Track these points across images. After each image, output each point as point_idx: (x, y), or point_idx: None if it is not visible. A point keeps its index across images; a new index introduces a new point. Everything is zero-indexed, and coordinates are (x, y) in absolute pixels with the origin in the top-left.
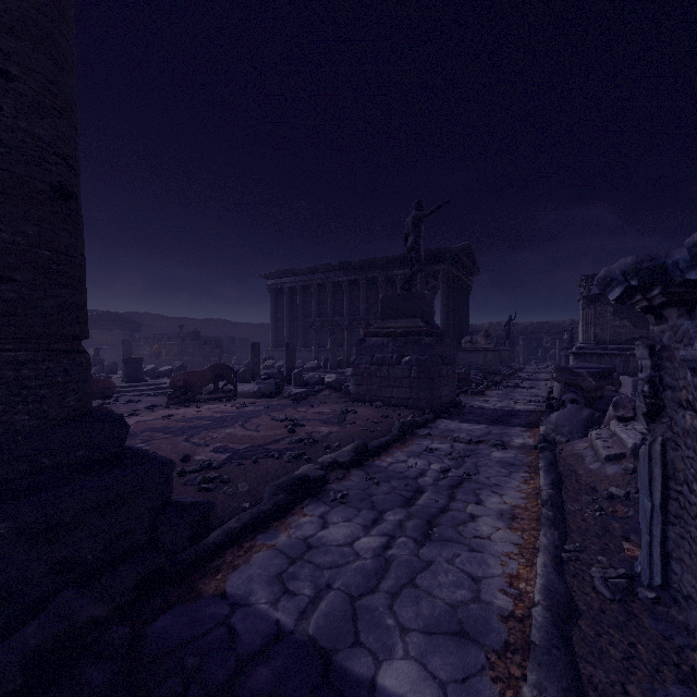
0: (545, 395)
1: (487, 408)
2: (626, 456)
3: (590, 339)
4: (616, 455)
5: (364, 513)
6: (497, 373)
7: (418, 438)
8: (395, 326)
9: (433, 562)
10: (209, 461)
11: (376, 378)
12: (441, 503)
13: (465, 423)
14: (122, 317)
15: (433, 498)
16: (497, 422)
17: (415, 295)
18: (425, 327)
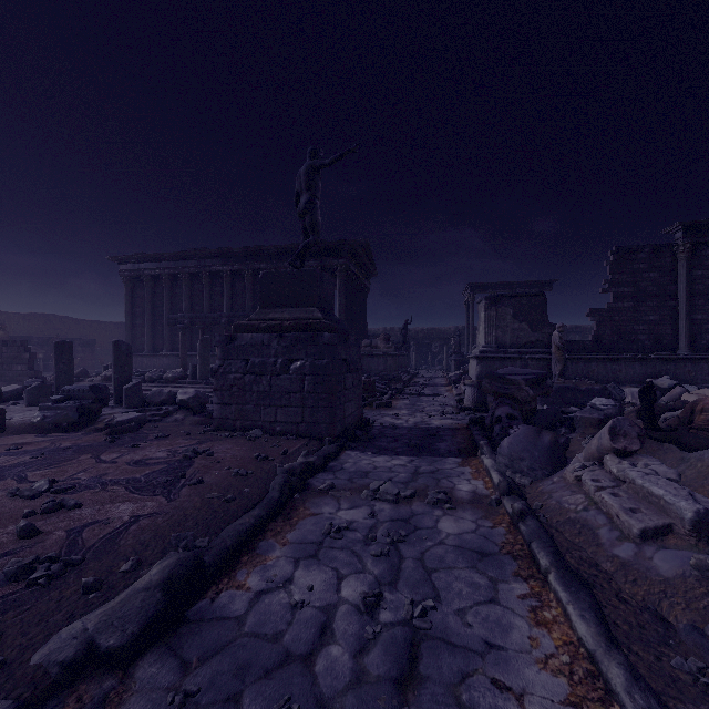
0: (454, 404)
1: (400, 427)
2: (674, 531)
3: (492, 342)
4: (658, 529)
5: None
6: (397, 379)
7: (315, 497)
8: (282, 317)
9: None
10: None
11: (251, 394)
12: None
13: (380, 454)
14: None
15: None
16: (420, 449)
17: (310, 274)
18: (323, 319)
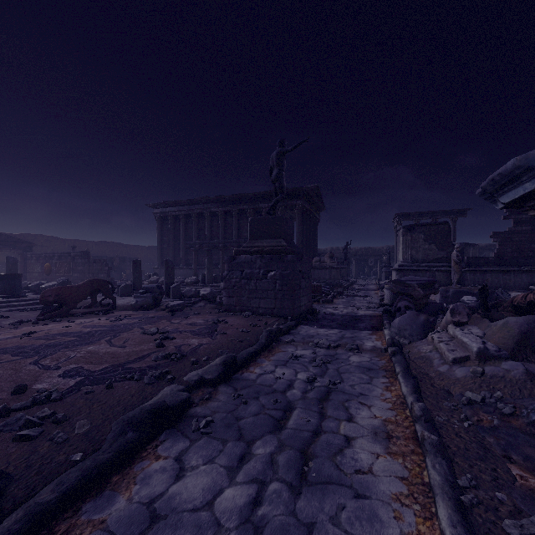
0: (377, 302)
1: (337, 314)
2: (470, 359)
3: (408, 258)
4: (462, 358)
5: (229, 447)
6: (339, 285)
7: (283, 345)
8: (262, 245)
9: (315, 524)
10: (49, 391)
11: (245, 290)
12: (313, 424)
13: (322, 328)
14: (13, 237)
15: (304, 417)
16: (347, 326)
17: (279, 219)
18: (287, 246)
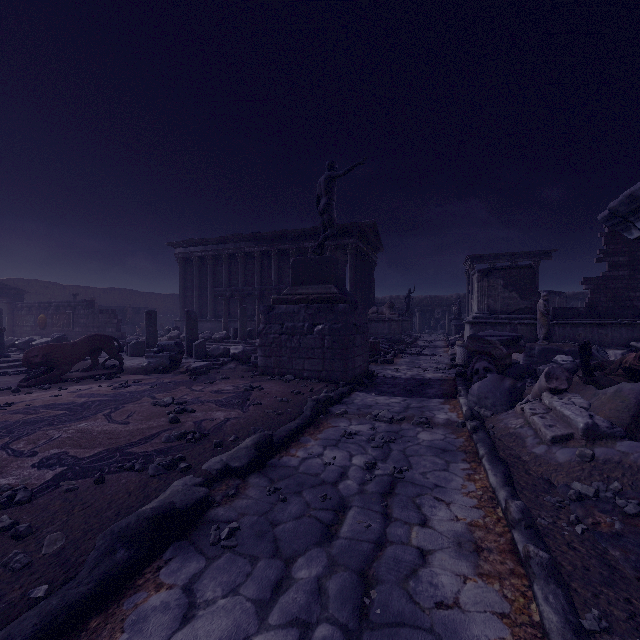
0: (448, 362)
1: (399, 378)
2: (574, 437)
3: (484, 309)
4: (563, 436)
5: (261, 568)
6: (400, 341)
7: (334, 418)
8: (307, 292)
9: None
10: (14, 489)
11: (286, 349)
12: (375, 530)
13: (381, 395)
14: None
15: (363, 520)
16: (412, 393)
17: (328, 259)
18: (338, 293)
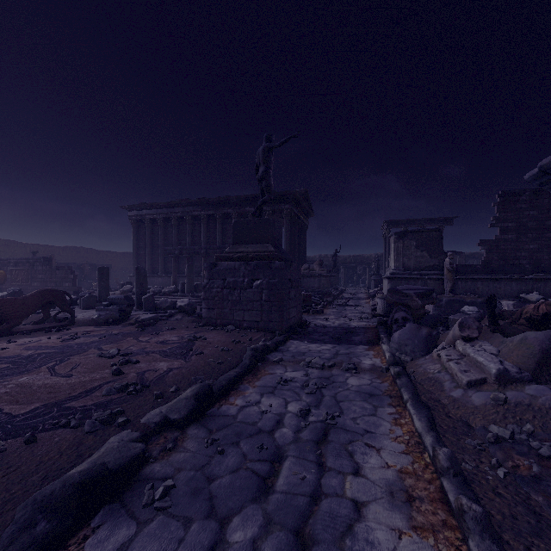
0: (369, 312)
1: (328, 326)
2: (487, 382)
3: (400, 266)
4: (477, 381)
5: (194, 532)
6: (328, 294)
7: (271, 365)
8: (247, 250)
9: None
10: None
11: (227, 302)
12: (310, 482)
13: (313, 343)
14: None
15: (298, 471)
16: (340, 340)
17: (266, 221)
18: (275, 251)
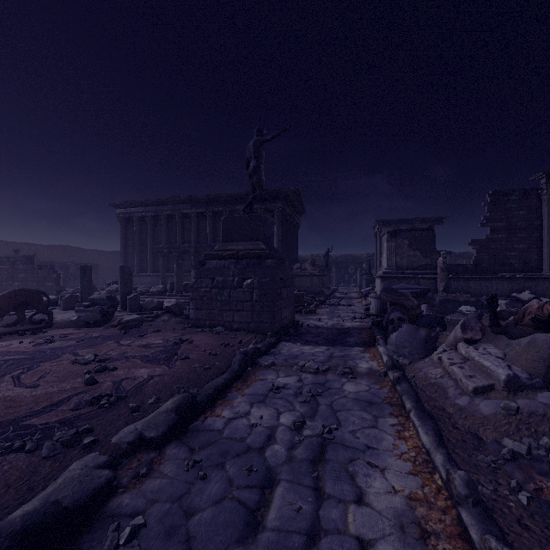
0: (362, 312)
1: (322, 327)
2: (495, 388)
3: (393, 265)
4: (485, 387)
5: None
6: (321, 293)
7: (262, 370)
8: (237, 248)
9: None
10: None
11: (216, 302)
12: (306, 515)
13: (306, 345)
14: None
15: (293, 500)
16: (334, 341)
17: (257, 218)
18: (266, 249)
